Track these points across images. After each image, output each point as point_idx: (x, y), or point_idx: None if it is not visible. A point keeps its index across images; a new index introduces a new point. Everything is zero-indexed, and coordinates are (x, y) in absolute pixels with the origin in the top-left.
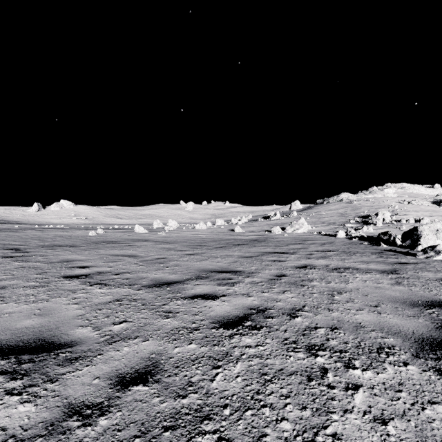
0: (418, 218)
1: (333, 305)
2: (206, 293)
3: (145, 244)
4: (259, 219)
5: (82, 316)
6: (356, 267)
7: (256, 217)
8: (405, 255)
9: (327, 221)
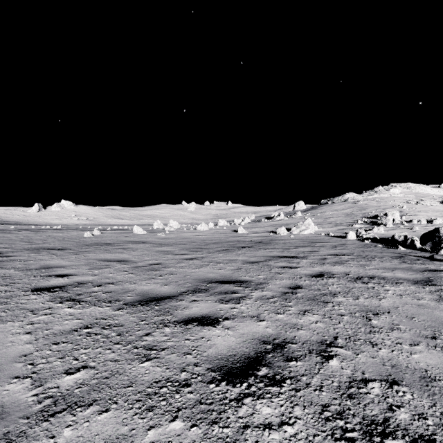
0: (429, 219)
1: (374, 336)
2: (204, 314)
3: (141, 246)
4: (262, 219)
5: (27, 357)
6: (382, 276)
7: (259, 218)
8: (431, 260)
9: (333, 221)
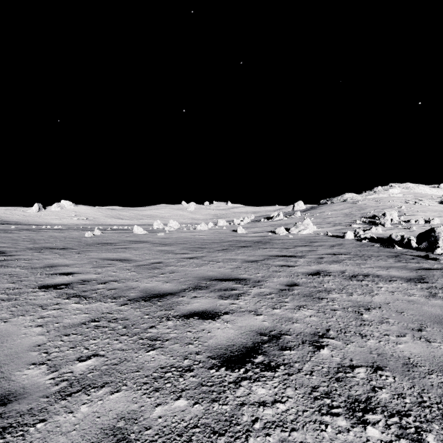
0: (427, 219)
1: (364, 328)
2: (204, 309)
3: (142, 246)
4: (262, 219)
5: (41, 346)
6: (376, 274)
7: (259, 218)
8: (426, 259)
9: (332, 221)
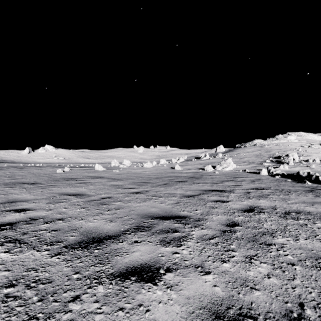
0: (320, 158)
1: None
2: (144, 262)
3: (98, 181)
4: (193, 159)
5: None
6: (306, 210)
7: (190, 158)
8: None
9: (247, 161)
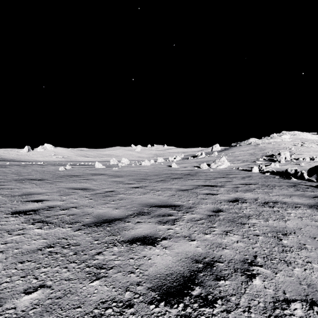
0: (311, 157)
1: (287, 255)
2: (146, 234)
3: (100, 177)
4: (189, 157)
5: None
6: (283, 201)
7: (187, 156)
8: None
9: (241, 159)
